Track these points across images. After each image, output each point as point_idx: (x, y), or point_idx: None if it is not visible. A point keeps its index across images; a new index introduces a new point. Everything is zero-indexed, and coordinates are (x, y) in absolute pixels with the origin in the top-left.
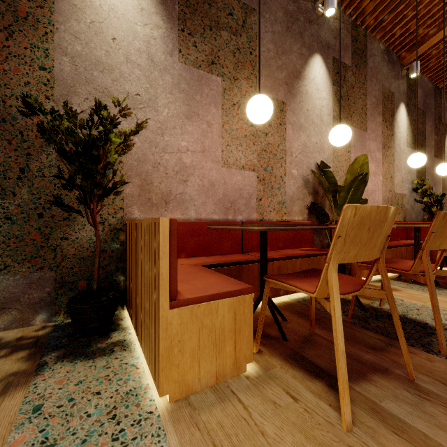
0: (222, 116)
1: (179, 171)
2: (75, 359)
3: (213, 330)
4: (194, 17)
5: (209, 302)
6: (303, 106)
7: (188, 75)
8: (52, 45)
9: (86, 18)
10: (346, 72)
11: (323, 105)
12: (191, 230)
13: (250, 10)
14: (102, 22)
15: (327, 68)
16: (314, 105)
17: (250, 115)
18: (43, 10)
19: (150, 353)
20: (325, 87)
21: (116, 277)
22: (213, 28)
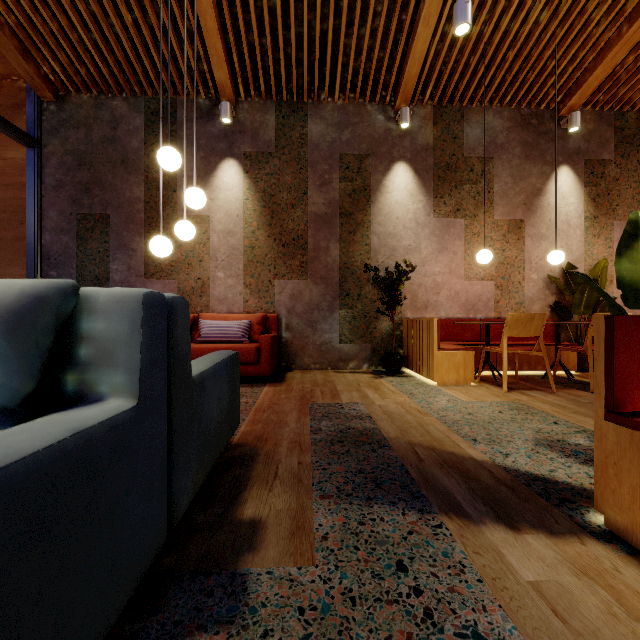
0: (464, 245)
1: (434, 287)
2: (393, 376)
3: (454, 363)
4: (444, 185)
5: (452, 351)
6: (544, 218)
7: (440, 224)
8: (370, 232)
9: (384, 212)
10: (604, 168)
11: (570, 210)
12: (442, 325)
13: (488, 159)
14: (391, 211)
15: (576, 173)
16: (558, 213)
17: (478, 261)
18: (366, 217)
19: (428, 371)
20: (574, 192)
21: (398, 350)
22: (457, 187)
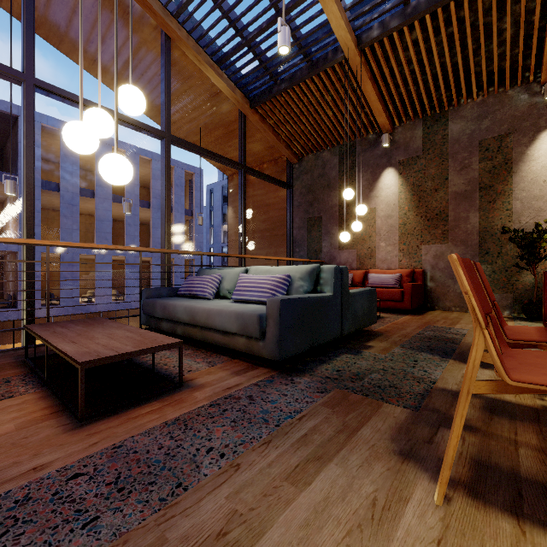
0: None
1: None
2: (527, 322)
3: None
4: None
5: None
6: None
7: None
8: (511, 198)
9: (527, 179)
10: None
11: None
12: None
13: None
14: (537, 176)
15: None
16: None
17: None
18: (507, 186)
19: None
20: None
21: None
22: None
